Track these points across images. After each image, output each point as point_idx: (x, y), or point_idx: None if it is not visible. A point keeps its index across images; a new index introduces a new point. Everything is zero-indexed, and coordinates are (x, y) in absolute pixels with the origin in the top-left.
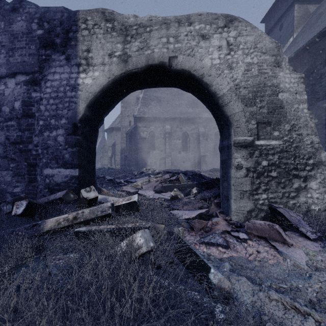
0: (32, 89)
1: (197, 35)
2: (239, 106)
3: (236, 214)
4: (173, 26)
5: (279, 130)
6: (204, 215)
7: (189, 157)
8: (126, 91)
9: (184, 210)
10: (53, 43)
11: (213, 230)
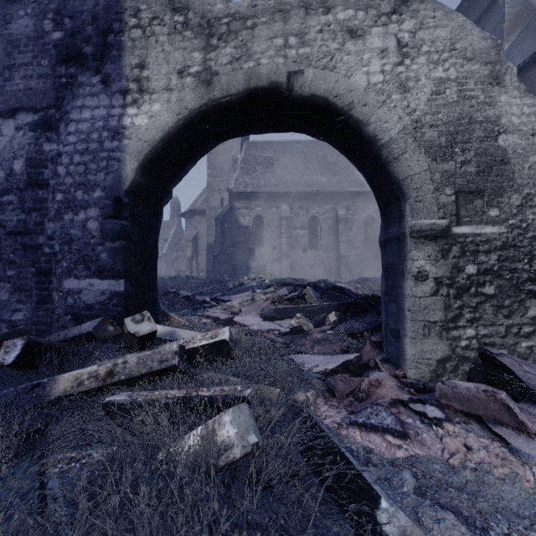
0: (44, 137)
1: (341, 30)
2: (421, 161)
3: (415, 365)
4: (295, 15)
5: (499, 205)
6: (352, 365)
7: (321, 258)
8: (211, 141)
9: (315, 354)
10: (80, 54)
11: (372, 397)
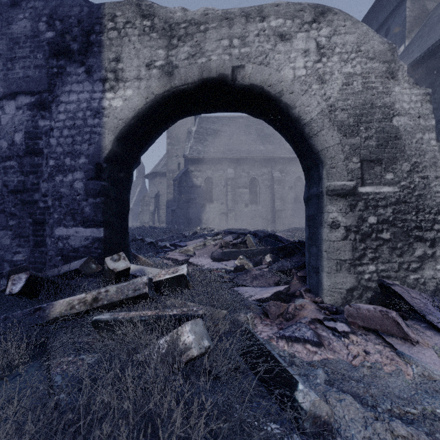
0: (39, 115)
1: (274, 34)
2: (335, 137)
3: (330, 293)
4: (238, 22)
5: (394, 171)
6: (282, 295)
7: (260, 211)
8: (172, 118)
9: (254, 287)
10: (68, 50)
11: (296, 317)
